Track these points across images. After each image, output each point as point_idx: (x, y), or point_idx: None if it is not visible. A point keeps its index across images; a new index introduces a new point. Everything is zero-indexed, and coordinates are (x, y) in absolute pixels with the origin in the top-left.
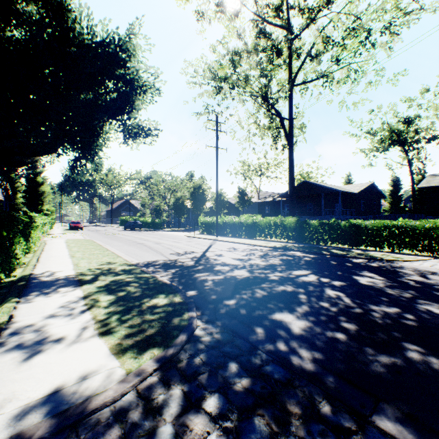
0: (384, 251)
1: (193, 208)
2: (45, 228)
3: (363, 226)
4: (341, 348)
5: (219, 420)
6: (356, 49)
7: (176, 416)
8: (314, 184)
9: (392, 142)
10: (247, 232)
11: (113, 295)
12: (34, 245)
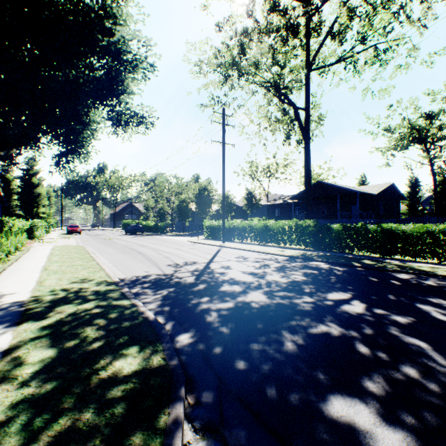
0: (428, 262)
1: (198, 211)
2: (38, 233)
3: (400, 232)
4: None
5: None
6: (387, 22)
7: None
8: (329, 184)
9: (413, 139)
10: (258, 237)
11: (55, 347)
12: (11, 253)
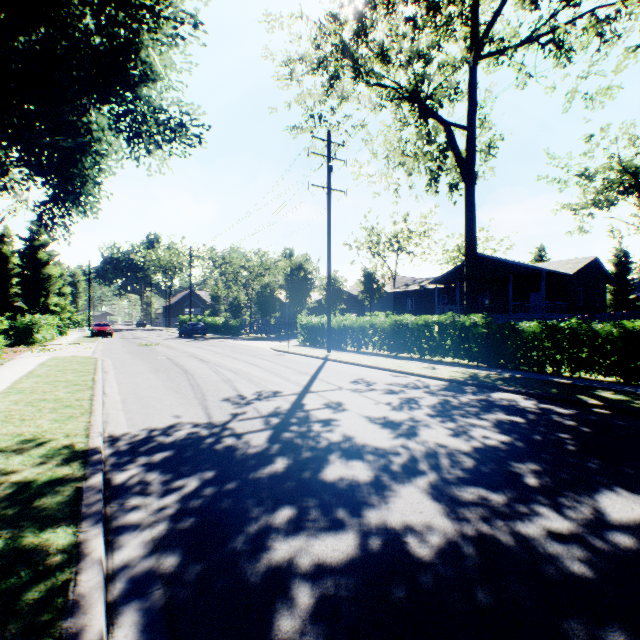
0: None
1: (290, 302)
2: (40, 335)
3: None
4: None
5: None
6: None
7: None
8: (495, 259)
9: (626, 189)
10: (386, 343)
11: None
12: None
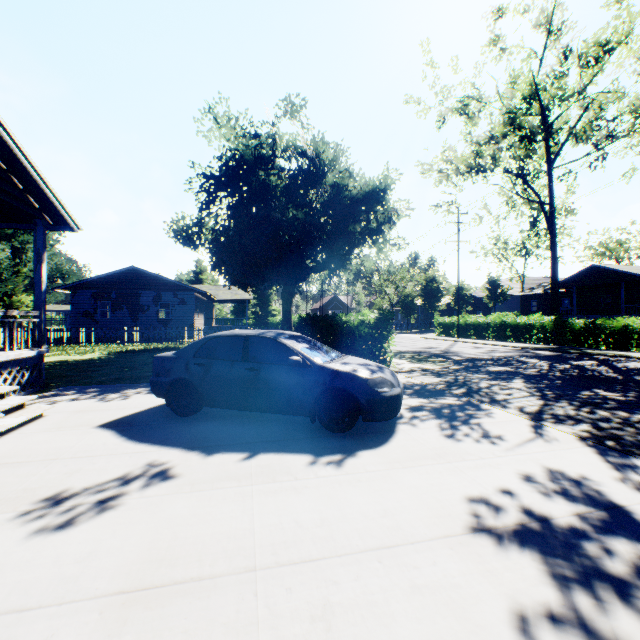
0: None
1: (425, 306)
2: None
3: (633, 327)
4: (519, 371)
5: (465, 372)
6: (632, 124)
7: (452, 371)
8: (607, 269)
9: None
10: (495, 334)
11: (405, 357)
12: None
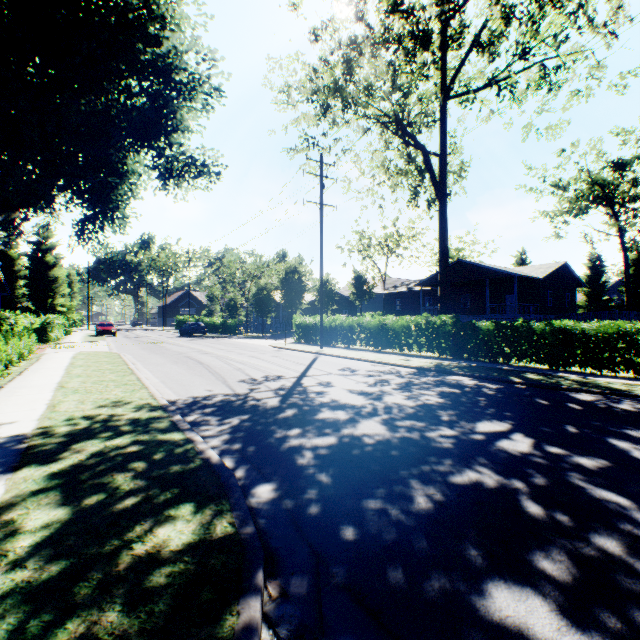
0: (621, 376)
1: (285, 303)
2: (54, 334)
3: (579, 332)
4: None
5: None
6: (560, 27)
7: None
8: (474, 264)
9: (594, 199)
10: (371, 340)
11: (68, 505)
12: (13, 363)
